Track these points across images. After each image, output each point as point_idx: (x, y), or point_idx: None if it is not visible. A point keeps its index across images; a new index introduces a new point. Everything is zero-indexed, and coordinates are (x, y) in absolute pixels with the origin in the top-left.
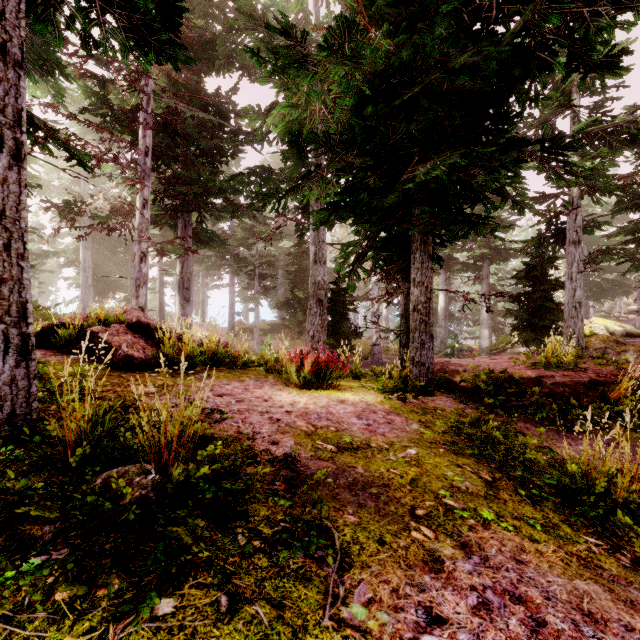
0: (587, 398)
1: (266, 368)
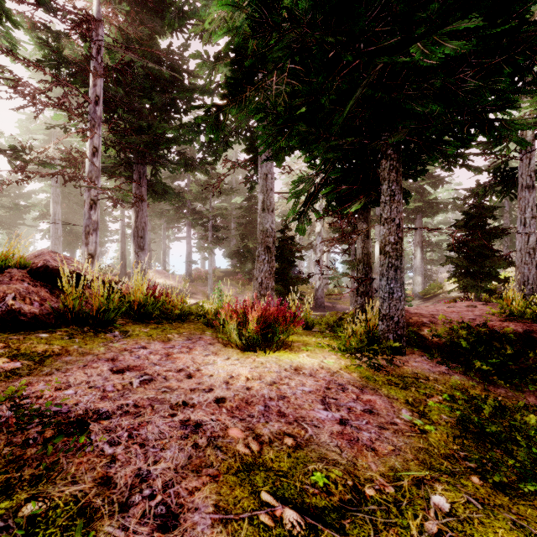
0: None
1: (204, 321)
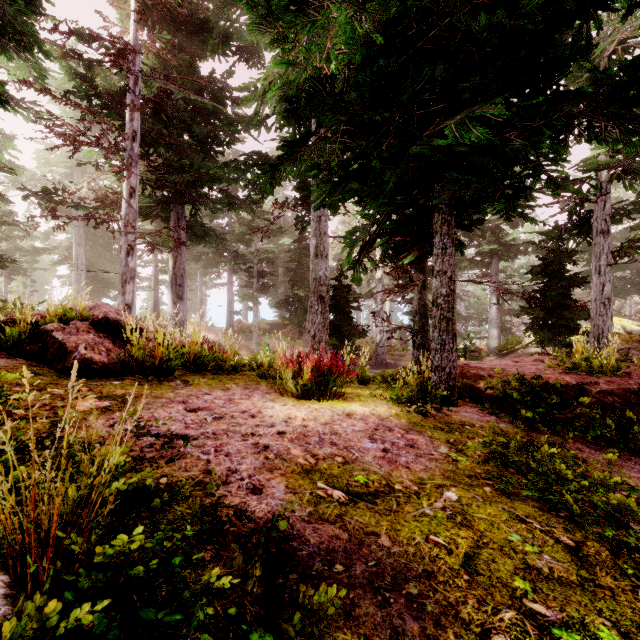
0: None
1: (258, 373)
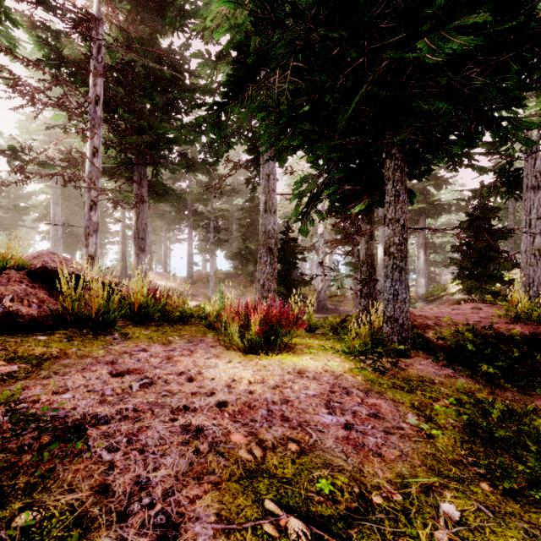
0: None
1: (206, 323)
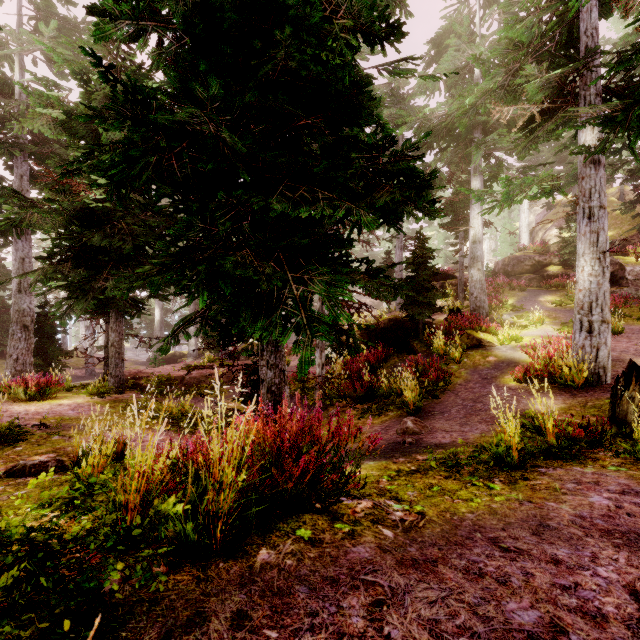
0: (205, 383)
1: None
